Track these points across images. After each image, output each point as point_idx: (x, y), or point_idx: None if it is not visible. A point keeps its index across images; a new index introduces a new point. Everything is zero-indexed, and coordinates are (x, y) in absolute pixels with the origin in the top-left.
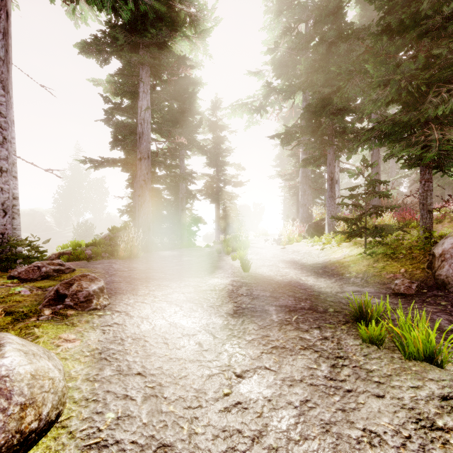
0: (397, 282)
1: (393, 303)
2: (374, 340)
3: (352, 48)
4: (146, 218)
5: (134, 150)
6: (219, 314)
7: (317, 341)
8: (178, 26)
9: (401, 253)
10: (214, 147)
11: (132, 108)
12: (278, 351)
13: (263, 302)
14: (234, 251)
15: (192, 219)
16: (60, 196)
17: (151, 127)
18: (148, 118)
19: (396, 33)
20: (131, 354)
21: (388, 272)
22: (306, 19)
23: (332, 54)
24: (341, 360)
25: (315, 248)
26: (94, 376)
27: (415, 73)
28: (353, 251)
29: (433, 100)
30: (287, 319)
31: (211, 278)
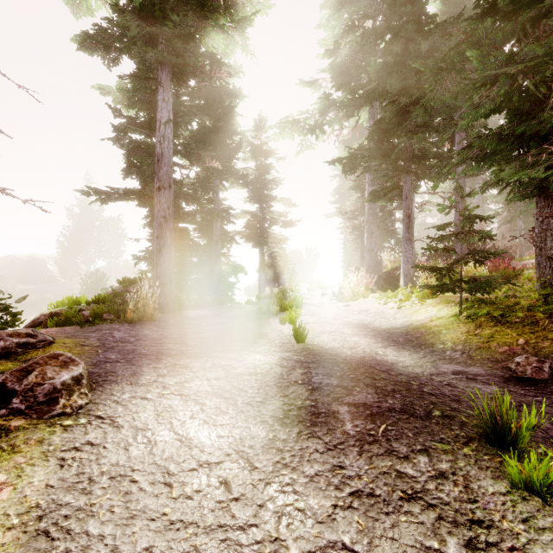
0: (519, 361)
1: (518, 393)
2: (536, 488)
3: (435, 47)
4: (167, 267)
5: (153, 178)
6: (260, 419)
7: (428, 481)
8: (209, 12)
9: (514, 316)
10: (258, 178)
11: (149, 122)
12: (363, 503)
13: (329, 397)
14: (283, 311)
15: (230, 268)
16: (66, 239)
17: (175, 150)
18: (170, 135)
19: (502, 18)
20: (99, 517)
21: (500, 343)
22: (374, 15)
23: (409, 55)
24: (482, 530)
25: (389, 306)
26: None
27: (540, 63)
28: (442, 311)
29: None
30: (370, 431)
31: (251, 353)
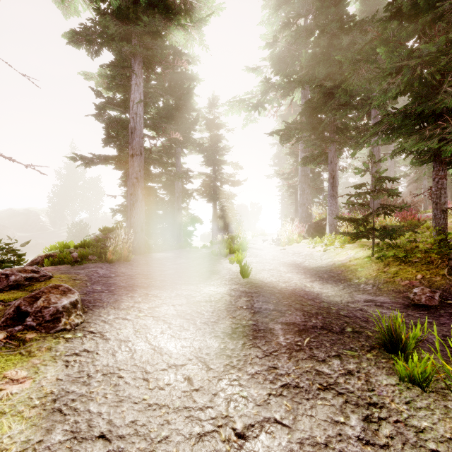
0: (416, 291)
1: (414, 316)
2: (417, 380)
3: (354, 41)
4: (139, 218)
5: (127, 147)
6: (214, 334)
7: (339, 377)
8: (172, 14)
9: (414, 257)
10: (211, 146)
11: (124, 102)
12: (290, 392)
13: (267, 318)
14: (232, 253)
15: (189, 219)
16: (55, 195)
17: (145, 123)
18: (141, 112)
19: (406, 20)
20: (96, 401)
21: (402, 278)
22: (306, 14)
23: (333, 47)
24: (376, 409)
25: (316, 249)
26: (35, 444)
27: (433, 57)
28: (359, 254)
29: (449, 90)
30: (298, 343)
31: (207, 286)
